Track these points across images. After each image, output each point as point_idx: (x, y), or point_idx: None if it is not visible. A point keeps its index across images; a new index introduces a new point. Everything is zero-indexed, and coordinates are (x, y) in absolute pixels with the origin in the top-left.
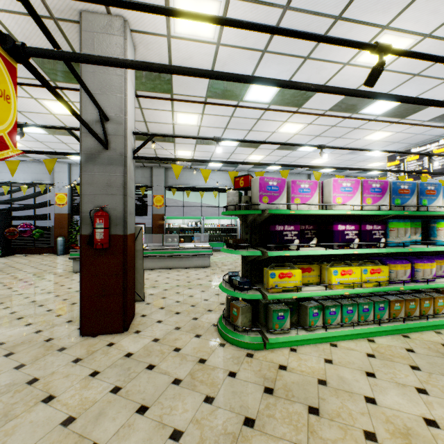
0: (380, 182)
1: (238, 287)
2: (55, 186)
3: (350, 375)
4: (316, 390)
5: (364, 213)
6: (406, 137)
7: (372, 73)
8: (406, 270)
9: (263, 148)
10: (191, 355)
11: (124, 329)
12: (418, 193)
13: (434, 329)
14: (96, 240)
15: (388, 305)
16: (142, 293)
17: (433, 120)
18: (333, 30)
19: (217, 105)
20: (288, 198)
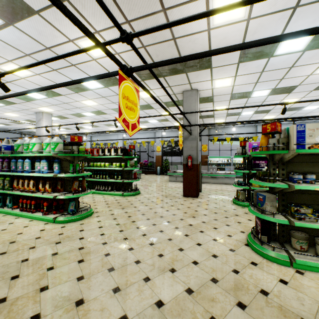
0: None
1: (240, 184)
2: (156, 143)
3: None
4: None
5: None
6: None
7: (282, 111)
8: None
9: (272, 112)
10: (220, 204)
11: (196, 197)
12: None
13: None
14: (188, 165)
15: None
16: (201, 188)
17: None
18: (291, 70)
19: None
20: None
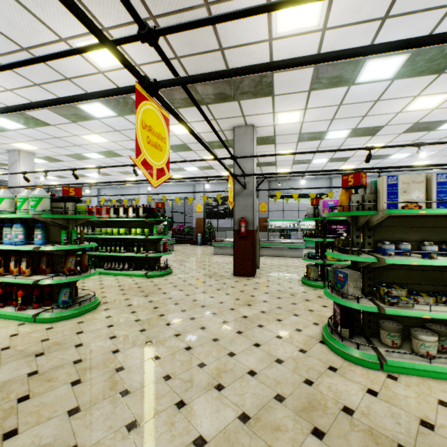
0: None
1: (311, 258)
2: (196, 200)
3: None
4: None
5: None
6: None
7: (366, 158)
8: None
9: (351, 160)
10: (285, 286)
11: (252, 276)
12: None
13: None
14: (241, 232)
15: None
16: (258, 264)
17: None
18: (376, 104)
19: None
20: None
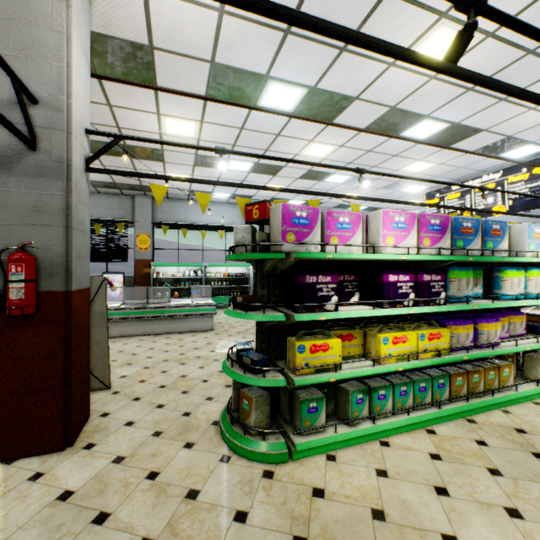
0: (440, 217)
1: (250, 368)
2: None
3: (415, 496)
4: (371, 533)
5: (422, 258)
6: (448, 170)
7: (458, 40)
8: (469, 333)
9: (282, 175)
10: (175, 484)
11: (66, 444)
12: (482, 234)
13: (501, 407)
14: (9, 301)
15: (448, 380)
16: (107, 376)
17: (480, 151)
18: (379, 9)
19: (221, 102)
20: (322, 237)
